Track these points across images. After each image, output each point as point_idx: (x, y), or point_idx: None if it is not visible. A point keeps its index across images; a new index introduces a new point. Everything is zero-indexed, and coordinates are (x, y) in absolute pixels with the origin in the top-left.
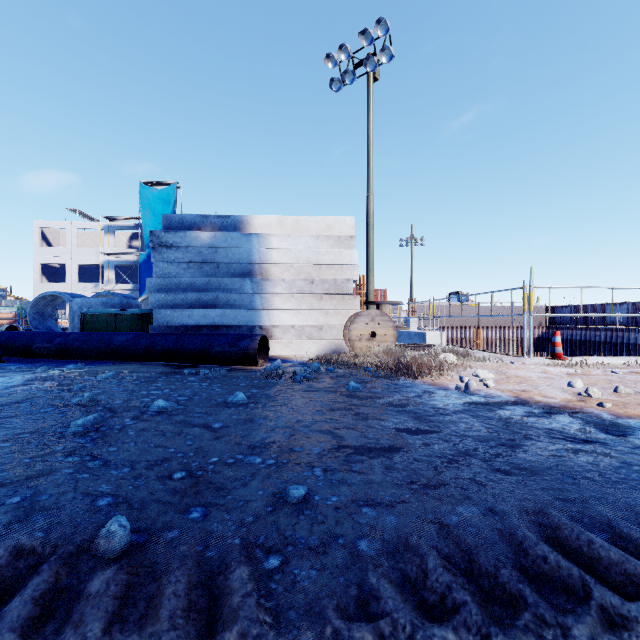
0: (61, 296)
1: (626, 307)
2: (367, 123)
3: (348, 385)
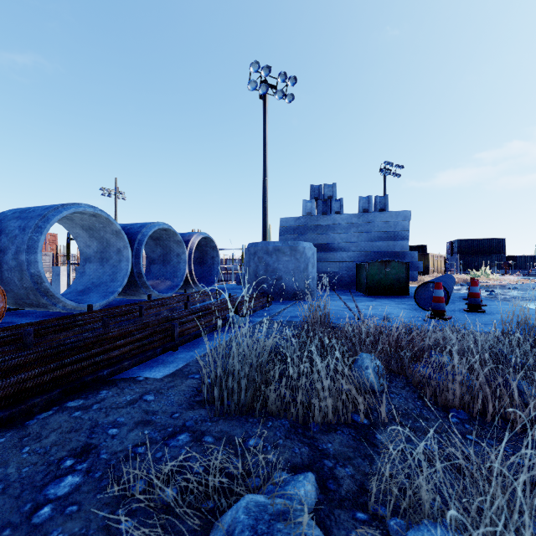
0: (110, 219)
1: (237, 261)
2: (265, 128)
3: (489, 285)
